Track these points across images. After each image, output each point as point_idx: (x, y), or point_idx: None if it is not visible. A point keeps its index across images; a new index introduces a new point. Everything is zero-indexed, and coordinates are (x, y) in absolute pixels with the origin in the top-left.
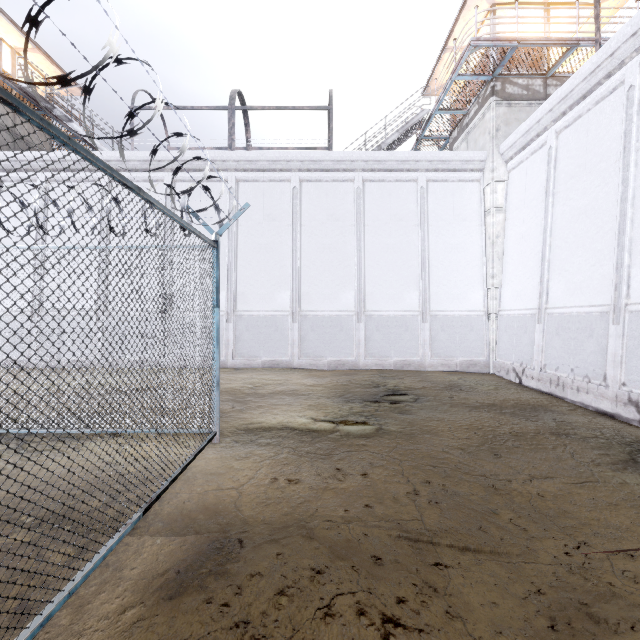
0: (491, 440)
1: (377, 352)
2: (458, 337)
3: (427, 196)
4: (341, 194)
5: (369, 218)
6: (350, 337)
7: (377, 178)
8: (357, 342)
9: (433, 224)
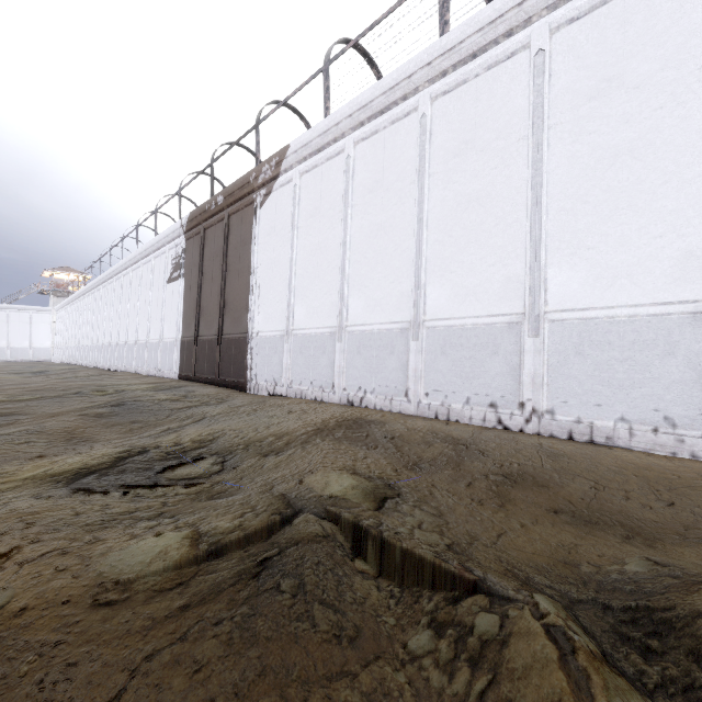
0: (23, 363)
1: (15, 357)
2: (43, 353)
3: (33, 317)
4: (2, 315)
5: (12, 322)
6: (5, 353)
7: (15, 311)
8: (8, 354)
9: (35, 324)
